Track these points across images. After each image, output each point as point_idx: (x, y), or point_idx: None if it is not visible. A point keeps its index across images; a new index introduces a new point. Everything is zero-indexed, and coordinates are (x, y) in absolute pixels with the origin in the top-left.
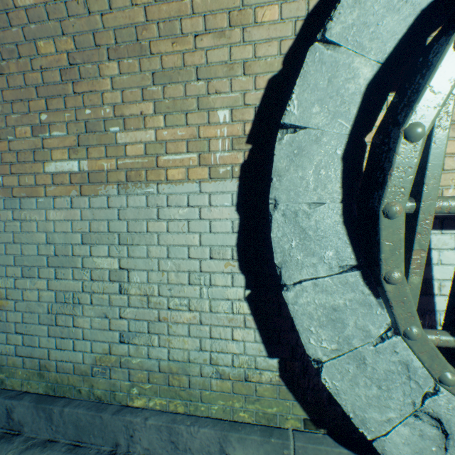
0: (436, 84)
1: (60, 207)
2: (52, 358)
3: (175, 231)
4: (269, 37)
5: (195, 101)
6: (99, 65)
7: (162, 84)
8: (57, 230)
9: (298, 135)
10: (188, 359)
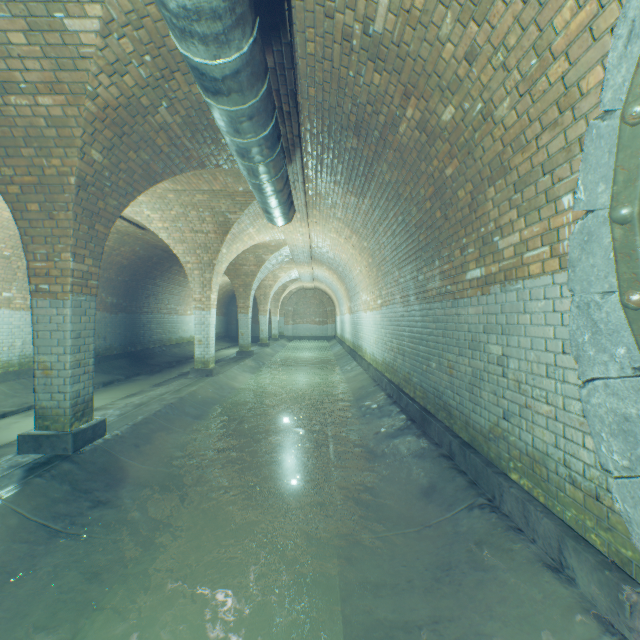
0: (624, 162)
1: (472, 305)
2: (470, 418)
3: (534, 323)
4: (597, 101)
5: (543, 196)
6: (484, 193)
7: (519, 191)
8: (471, 322)
9: (586, 220)
10: (546, 452)
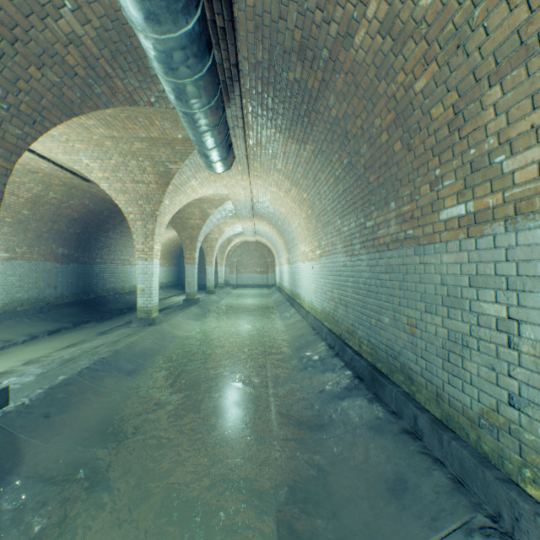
0: None
1: (450, 251)
2: (444, 390)
3: None
4: None
5: None
6: (480, 99)
7: None
8: (447, 273)
9: None
10: None
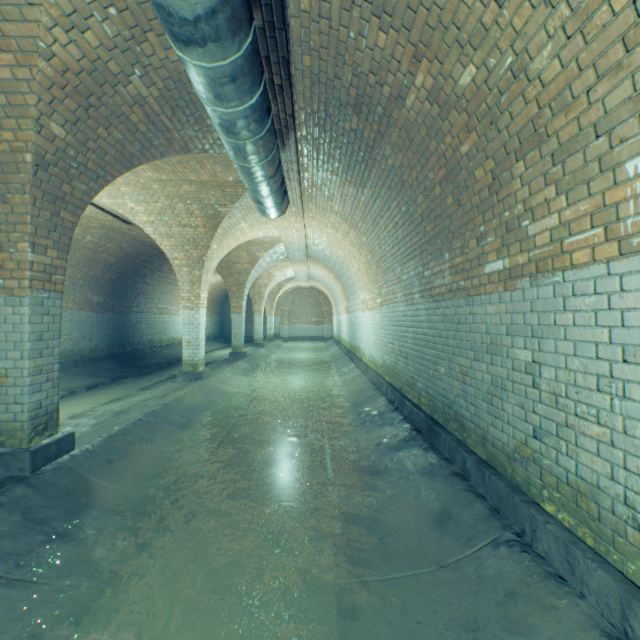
0: None
1: (492, 303)
2: (488, 432)
3: (580, 324)
4: None
5: (595, 164)
6: (510, 170)
7: (560, 162)
8: (490, 322)
9: None
10: (596, 484)
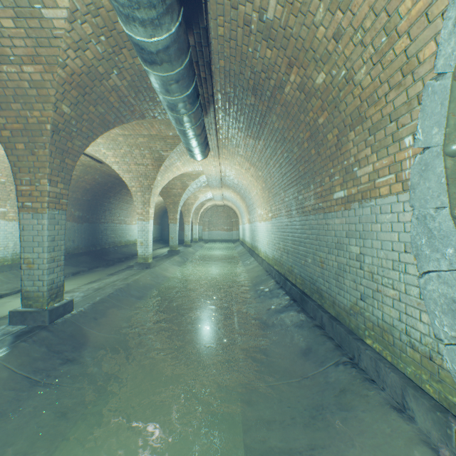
0: (454, 110)
1: (338, 217)
2: (336, 298)
3: (384, 230)
4: (431, 67)
5: (390, 137)
6: (346, 136)
7: (373, 134)
8: (337, 229)
9: (423, 155)
10: (392, 324)
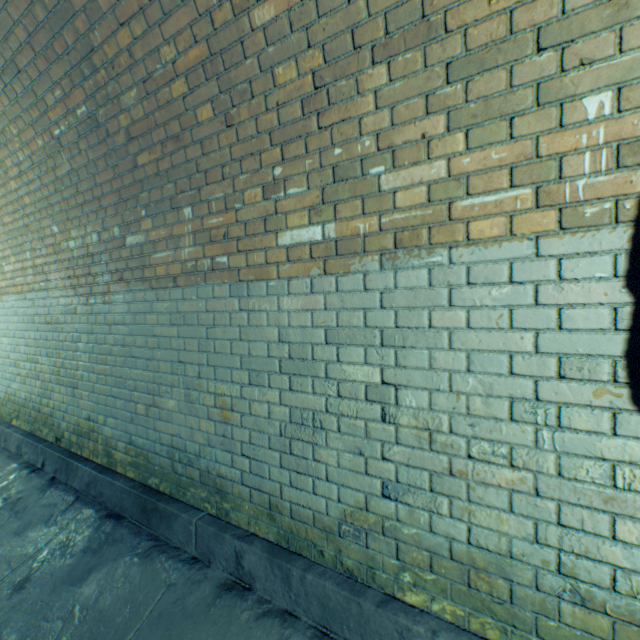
0: None
1: (296, 293)
2: (284, 497)
3: (482, 326)
4: None
5: (530, 92)
6: (357, 76)
7: (463, 79)
8: (291, 324)
9: None
10: (508, 551)
